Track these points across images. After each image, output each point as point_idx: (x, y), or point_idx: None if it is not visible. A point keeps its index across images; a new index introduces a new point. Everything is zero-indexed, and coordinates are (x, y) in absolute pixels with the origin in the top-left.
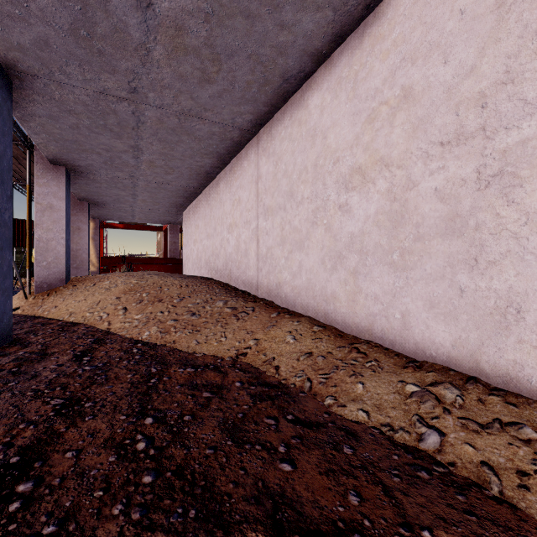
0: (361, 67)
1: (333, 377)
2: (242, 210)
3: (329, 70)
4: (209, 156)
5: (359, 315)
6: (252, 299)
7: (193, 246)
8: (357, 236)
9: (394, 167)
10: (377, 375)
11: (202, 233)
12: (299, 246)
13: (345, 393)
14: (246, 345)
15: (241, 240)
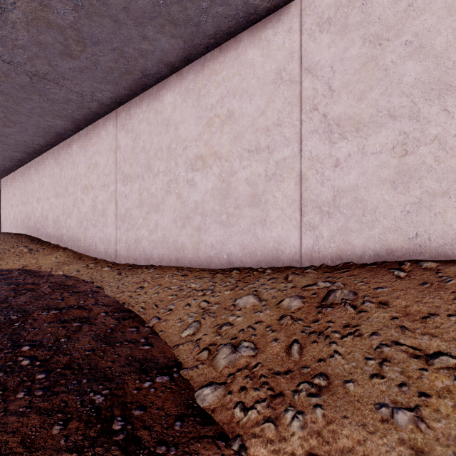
0: (87, 145)
1: (62, 266)
2: (45, 190)
3: (79, 138)
4: (19, 152)
5: (86, 246)
6: (48, 244)
7: (11, 209)
8: (86, 213)
9: (94, 189)
10: (78, 264)
11: (18, 200)
12: (69, 216)
13: (61, 269)
14: (30, 263)
15: (44, 209)
